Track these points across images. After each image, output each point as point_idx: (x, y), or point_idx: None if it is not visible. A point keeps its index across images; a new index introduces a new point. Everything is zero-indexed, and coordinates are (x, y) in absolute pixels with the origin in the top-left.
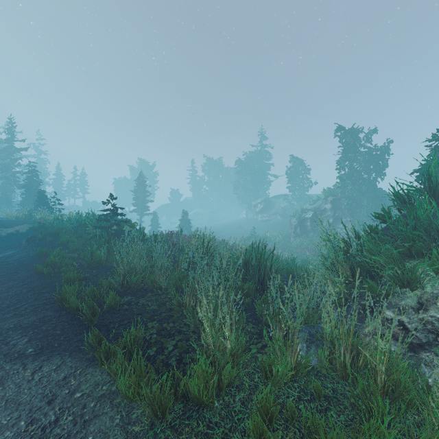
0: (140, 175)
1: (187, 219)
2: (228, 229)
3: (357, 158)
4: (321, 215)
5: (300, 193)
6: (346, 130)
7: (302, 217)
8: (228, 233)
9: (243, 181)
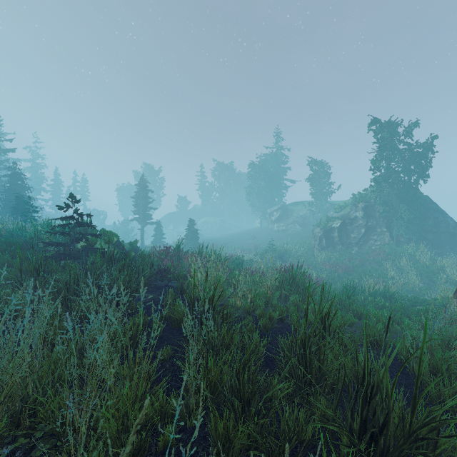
0: (141, 179)
1: (194, 228)
2: (240, 240)
3: (395, 156)
4: (351, 224)
5: (322, 200)
6: (381, 123)
7: (328, 226)
8: (240, 244)
9: (257, 186)
